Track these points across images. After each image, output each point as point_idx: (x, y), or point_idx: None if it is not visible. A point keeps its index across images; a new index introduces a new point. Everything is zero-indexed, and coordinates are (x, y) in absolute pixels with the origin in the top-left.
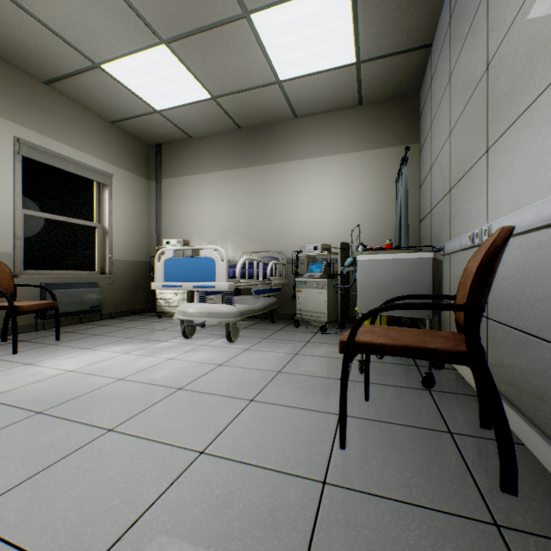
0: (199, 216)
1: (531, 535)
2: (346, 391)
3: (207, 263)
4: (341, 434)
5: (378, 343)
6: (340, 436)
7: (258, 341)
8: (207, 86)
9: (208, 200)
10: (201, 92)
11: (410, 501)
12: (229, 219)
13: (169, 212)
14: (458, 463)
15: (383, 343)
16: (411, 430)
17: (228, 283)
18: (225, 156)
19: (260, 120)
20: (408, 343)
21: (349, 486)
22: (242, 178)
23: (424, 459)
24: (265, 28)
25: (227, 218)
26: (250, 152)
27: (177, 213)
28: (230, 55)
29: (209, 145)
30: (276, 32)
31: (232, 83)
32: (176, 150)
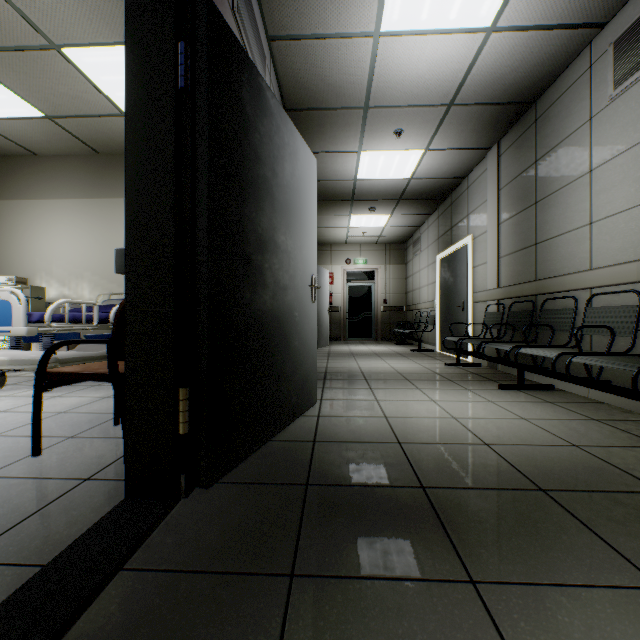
0: (47, 249)
1: (103, 480)
2: (40, 411)
3: (3, 306)
4: (33, 445)
5: (65, 371)
6: (33, 447)
7: (83, 388)
8: (34, 104)
9: (59, 231)
10: (29, 109)
11: (42, 477)
12: (86, 255)
13: (5, 241)
14: (121, 454)
15: (69, 371)
16: (120, 440)
17: (27, 328)
18: (81, 182)
19: (120, 148)
20: (87, 370)
21: (2, 476)
22: (102, 210)
23: (98, 455)
24: (85, 64)
25: (84, 253)
26: (112, 182)
27: (17, 244)
28: (52, 80)
29: (60, 167)
30: (100, 69)
31: (67, 107)
32: (15, 166)
